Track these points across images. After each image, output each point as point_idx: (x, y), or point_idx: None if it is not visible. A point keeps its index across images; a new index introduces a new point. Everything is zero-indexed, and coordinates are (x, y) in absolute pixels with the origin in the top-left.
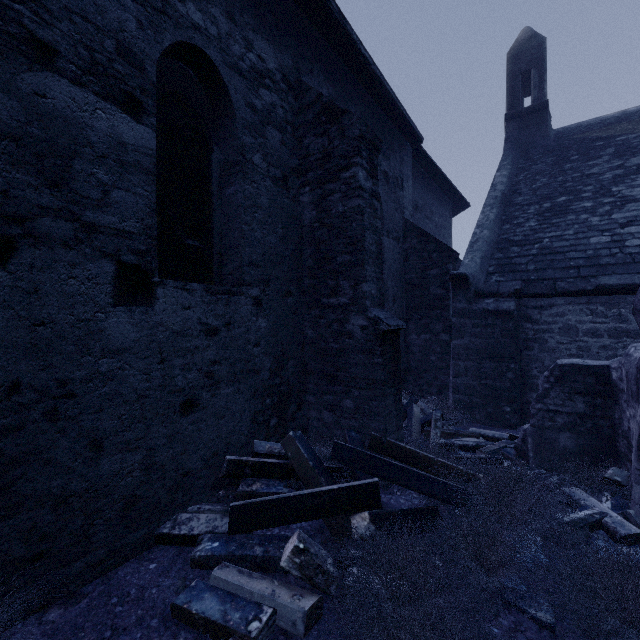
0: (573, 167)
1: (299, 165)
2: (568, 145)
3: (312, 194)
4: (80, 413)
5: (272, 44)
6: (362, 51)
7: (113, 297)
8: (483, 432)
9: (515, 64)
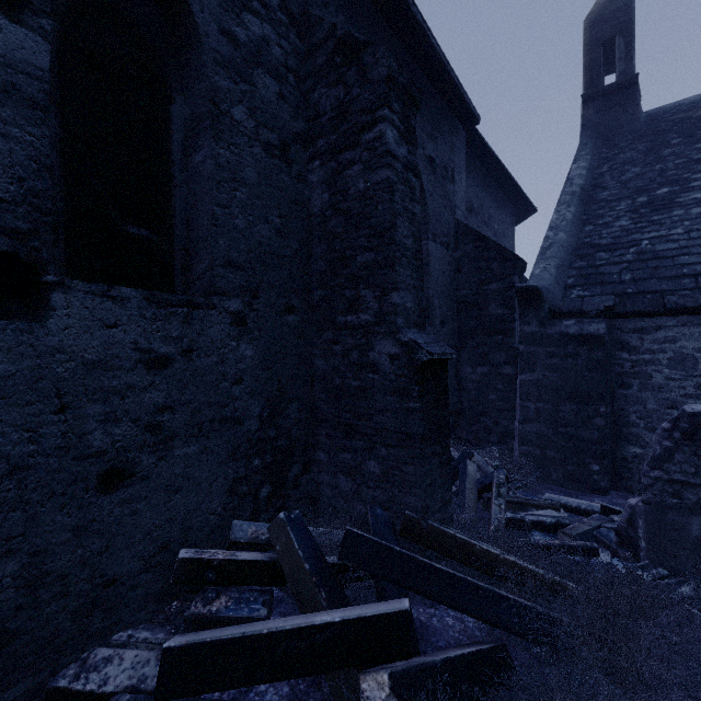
0: (675, 152)
1: (306, 131)
2: (665, 127)
3: (323, 170)
4: None
5: None
6: None
7: None
8: (564, 500)
9: (595, 32)
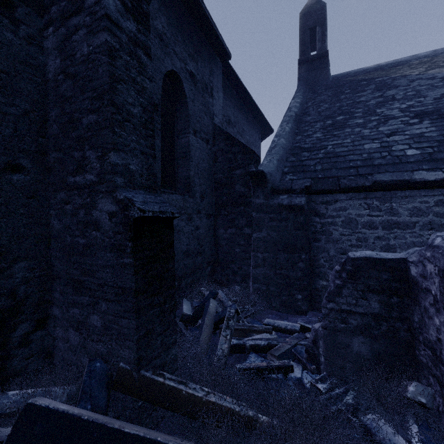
0: (347, 97)
1: None
2: (342, 84)
3: (56, 35)
4: None
5: None
6: None
7: None
8: (277, 323)
9: (305, 21)
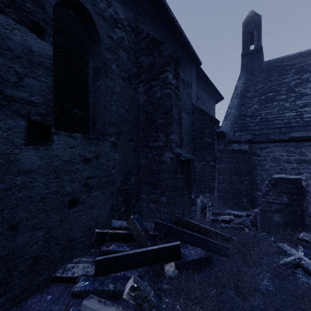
0: (275, 79)
1: (137, 72)
2: (272, 68)
3: (144, 87)
4: (3, 209)
5: (122, 5)
6: (171, 14)
7: (25, 140)
8: (233, 212)
9: (246, 28)
